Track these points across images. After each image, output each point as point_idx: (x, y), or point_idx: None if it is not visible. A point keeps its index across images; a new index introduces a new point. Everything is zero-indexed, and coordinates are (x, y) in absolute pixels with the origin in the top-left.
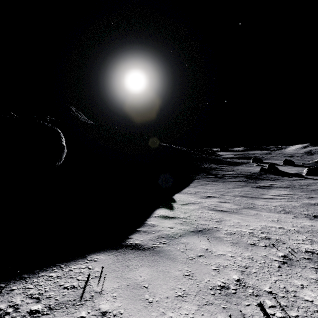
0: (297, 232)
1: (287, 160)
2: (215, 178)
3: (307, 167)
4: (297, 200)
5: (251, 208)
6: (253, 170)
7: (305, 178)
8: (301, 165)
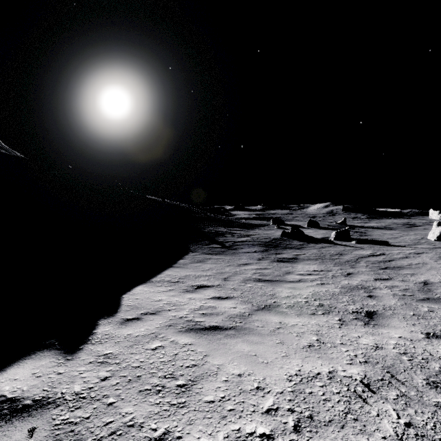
0: (370, 390)
1: (312, 221)
2: (222, 248)
3: (333, 229)
4: (334, 281)
5: (270, 309)
6: (273, 234)
7: (334, 244)
8: (326, 227)
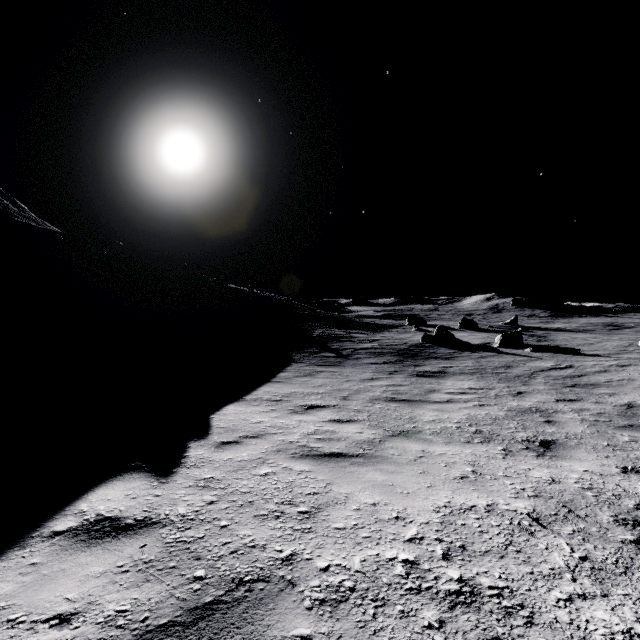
0: (539, 524)
1: (466, 321)
2: (338, 357)
3: (497, 332)
4: (497, 402)
5: (409, 435)
6: (411, 339)
7: (499, 353)
8: (488, 330)
